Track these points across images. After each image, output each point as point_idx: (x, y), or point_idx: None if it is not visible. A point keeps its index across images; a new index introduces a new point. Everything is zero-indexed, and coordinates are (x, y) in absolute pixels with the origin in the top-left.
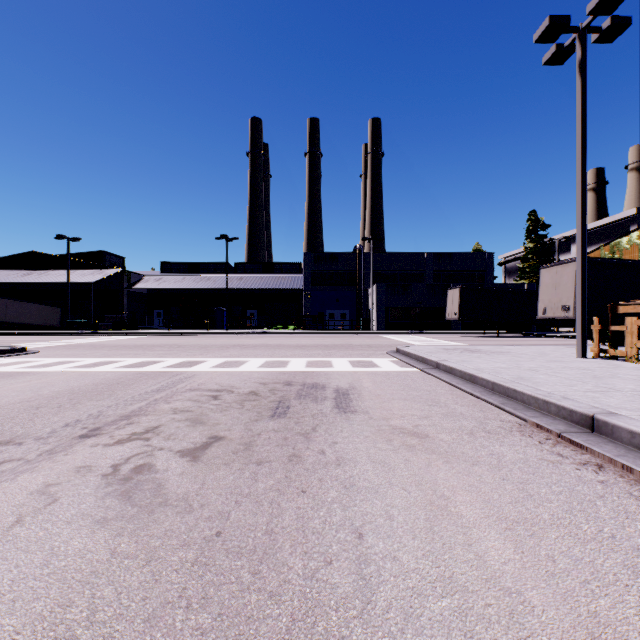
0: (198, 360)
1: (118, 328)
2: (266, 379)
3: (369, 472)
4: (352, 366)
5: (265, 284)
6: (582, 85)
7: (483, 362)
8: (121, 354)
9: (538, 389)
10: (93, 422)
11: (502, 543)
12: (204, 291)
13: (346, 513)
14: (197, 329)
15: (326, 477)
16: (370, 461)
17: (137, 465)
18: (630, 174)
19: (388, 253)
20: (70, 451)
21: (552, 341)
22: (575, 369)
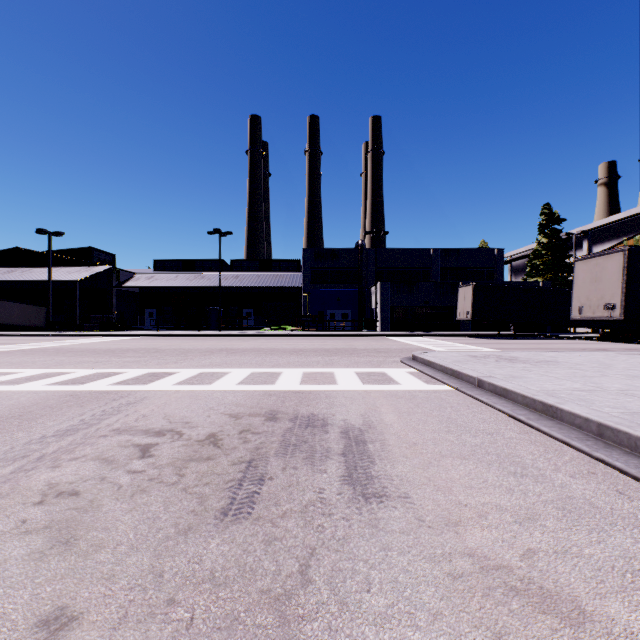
0: (166, 371)
1: (105, 329)
2: (242, 406)
3: None
4: (361, 381)
5: (262, 282)
6: None
7: (542, 379)
8: (78, 362)
9: None
10: None
11: None
12: (198, 290)
13: None
14: (190, 330)
15: None
16: None
17: None
18: None
19: (392, 249)
20: None
21: (581, 344)
22: None
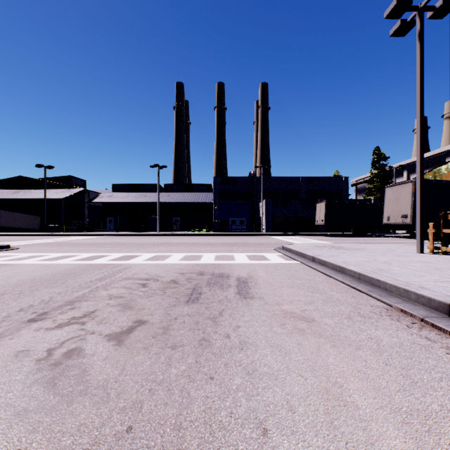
0: (135, 254)
1: (81, 231)
2: (184, 270)
3: (268, 357)
4: (249, 259)
5: (186, 199)
6: (421, 49)
7: (348, 256)
8: (79, 250)
9: (397, 279)
10: (43, 307)
11: (403, 442)
12: (142, 204)
13: (250, 403)
14: (137, 231)
15: (231, 362)
16: (268, 345)
17: (69, 349)
18: (445, 121)
19: (273, 177)
20: (16, 335)
21: (393, 240)
22: (419, 262)
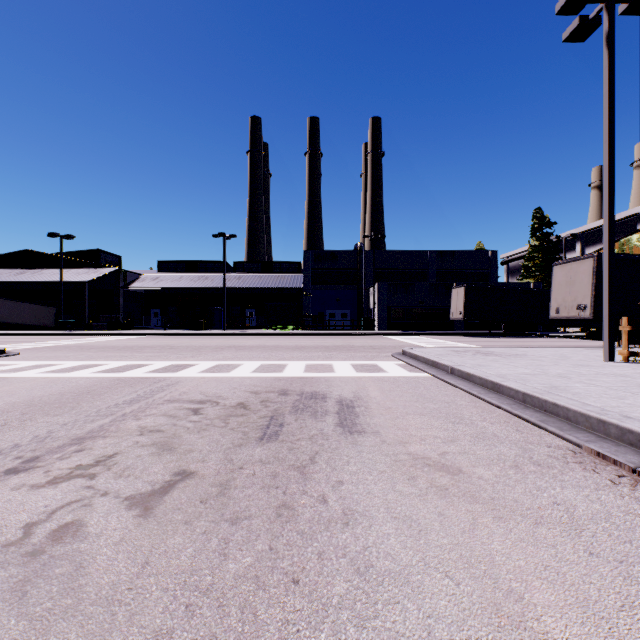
0: (187, 363)
1: (113, 328)
2: (259, 387)
3: (391, 539)
4: (355, 370)
5: (264, 283)
6: (610, 60)
7: (502, 367)
8: (106, 356)
9: (585, 403)
10: (34, 448)
11: None
12: (202, 290)
13: (363, 636)
14: (194, 329)
15: (329, 549)
16: (390, 517)
17: (61, 524)
18: (636, 171)
19: (390, 251)
20: None
21: (563, 342)
22: (611, 376)
